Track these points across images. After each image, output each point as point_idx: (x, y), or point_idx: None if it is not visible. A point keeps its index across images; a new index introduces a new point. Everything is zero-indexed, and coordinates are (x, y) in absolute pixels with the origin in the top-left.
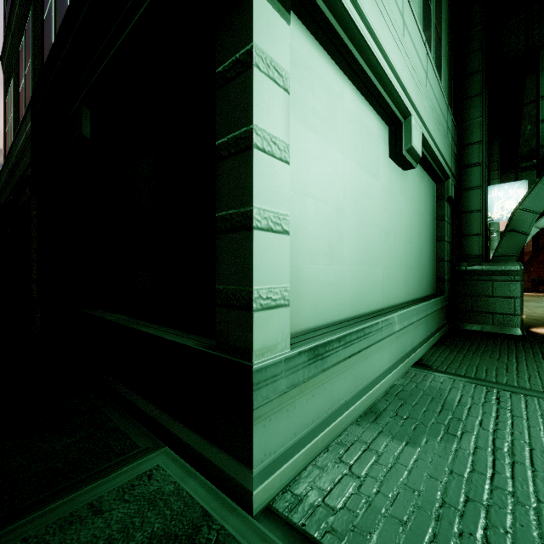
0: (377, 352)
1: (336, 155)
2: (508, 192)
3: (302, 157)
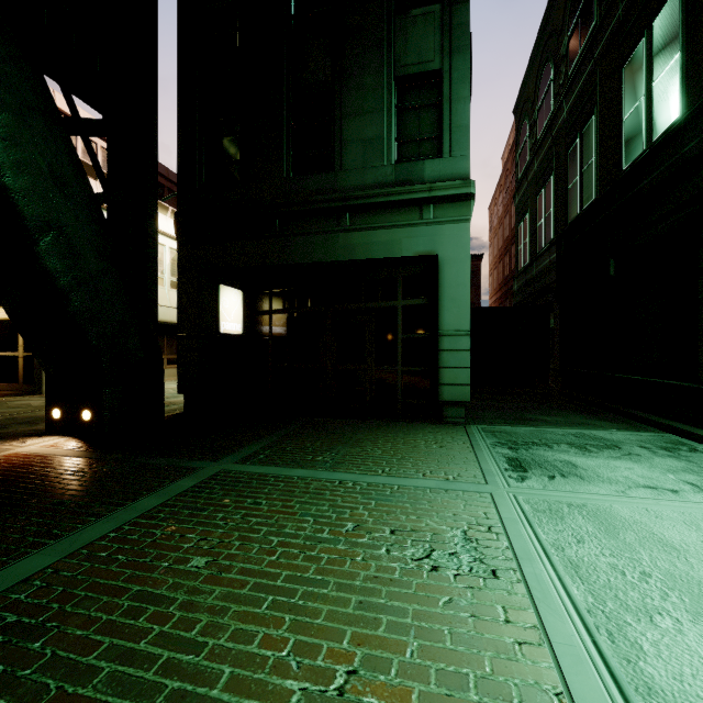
0: None
1: None
2: None
3: None
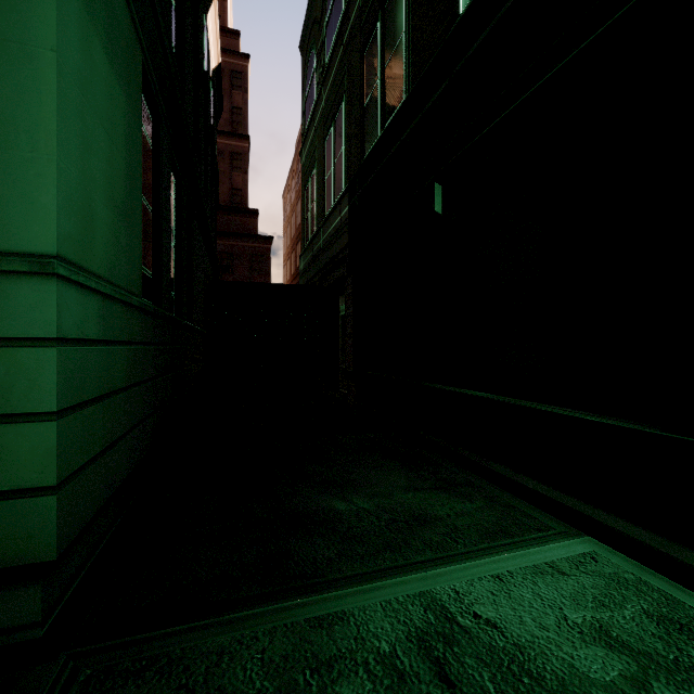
0: None
1: None
2: None
3: None
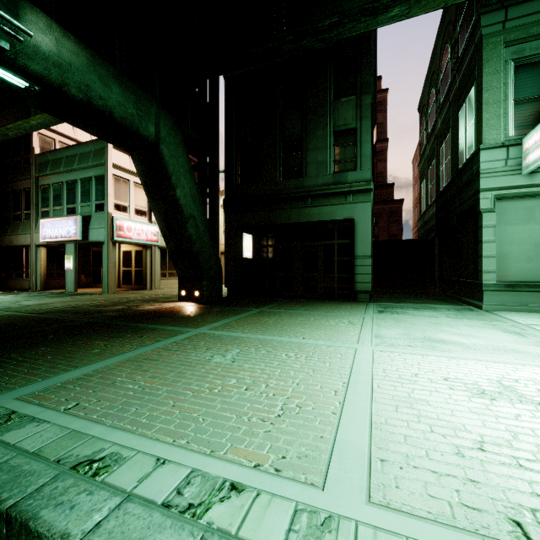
0: None
1: (534, 227)
2: None
3: (509, 235)
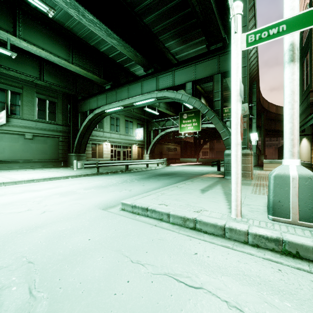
0: (14, 164)
1: (3, 143)
2: (139, 131)
3: None
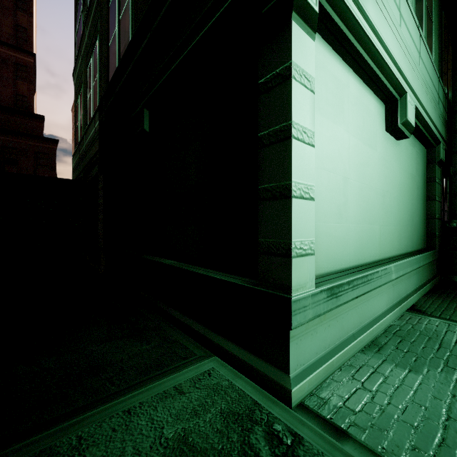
0: (377, 296)
1: (343, 134)
2: None
3: (318, 139)
